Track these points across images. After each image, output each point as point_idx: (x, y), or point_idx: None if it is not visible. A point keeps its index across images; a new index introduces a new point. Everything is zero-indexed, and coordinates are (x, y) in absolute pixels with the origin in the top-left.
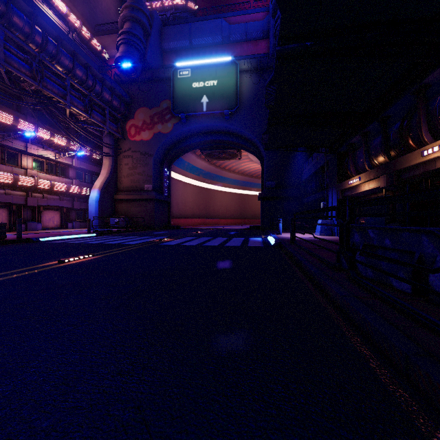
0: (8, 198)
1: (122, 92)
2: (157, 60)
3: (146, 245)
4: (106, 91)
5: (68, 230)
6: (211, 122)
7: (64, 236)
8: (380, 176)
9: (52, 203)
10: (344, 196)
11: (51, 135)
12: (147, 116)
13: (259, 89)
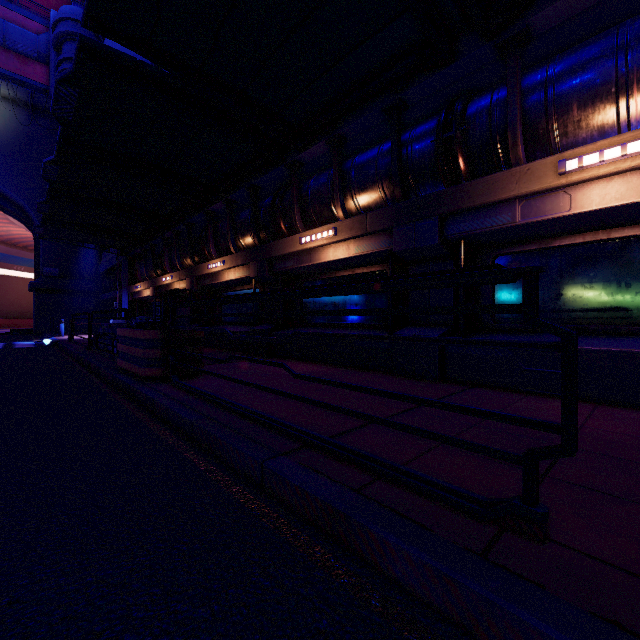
0: None
1: None
2: None
3: None
4: None
5: None
6: None
7: None
8: (150, 287)
9: None
10: (134, 299)
11: None
12: None
13: (31, 133)
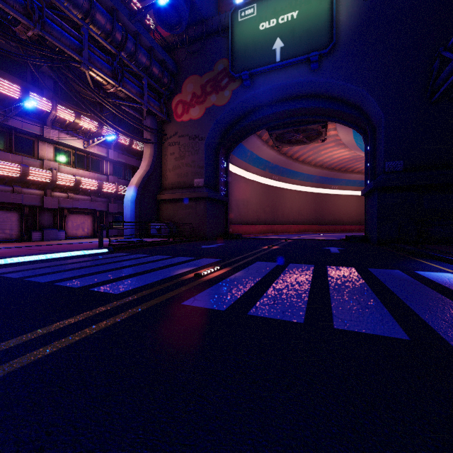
0: (16, 197)
1: (164, 56)
2: (211, 9)
3: (132, 314)
4: (143, 51)
5: (92, 240)
6: (287, 78)
7: (40, 256)
8: None
9: (80, 205)
10: None
11: (75, 115)
12: (197, 86)
13: (371, 7)
